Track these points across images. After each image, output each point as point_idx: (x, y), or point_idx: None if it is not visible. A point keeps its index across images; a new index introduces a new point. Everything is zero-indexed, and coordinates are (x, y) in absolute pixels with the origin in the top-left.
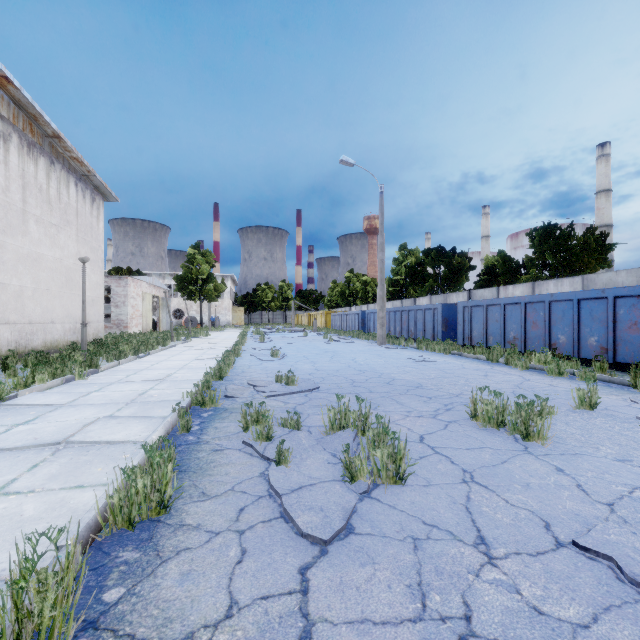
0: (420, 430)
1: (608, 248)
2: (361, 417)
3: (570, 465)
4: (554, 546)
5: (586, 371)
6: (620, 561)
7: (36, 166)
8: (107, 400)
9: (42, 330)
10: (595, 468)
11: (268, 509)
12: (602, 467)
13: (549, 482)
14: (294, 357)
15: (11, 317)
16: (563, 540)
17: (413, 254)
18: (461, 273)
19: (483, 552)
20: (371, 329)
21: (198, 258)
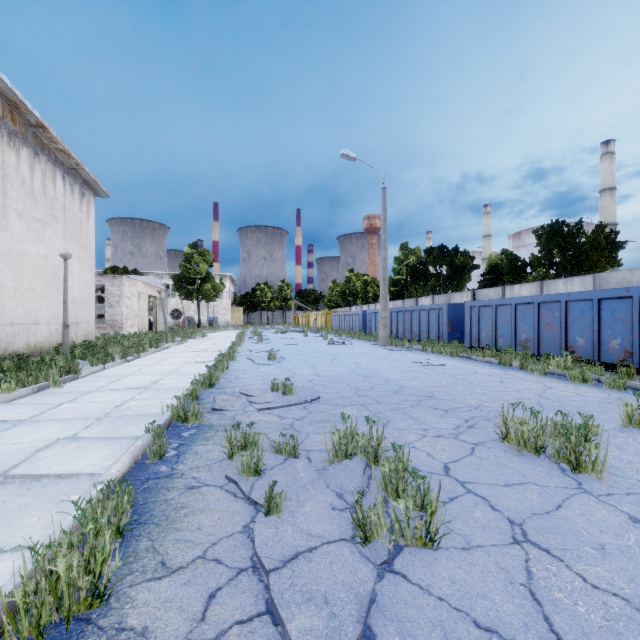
0: (443, 456)
1: (619, 246)
2: (371, 441)
3: None
4: None
5: (615, 378)
6: None
7: (18, 157)
8: (77, 414)
9: (25, 332)
10: None
11: (249, 596)
12: None
13: (630, 543)
14: (293, 360)
15: None
16: None
17: (414, 253)
18: (464, 272)
19: None
20: (372, 330)
21: (196, 257)
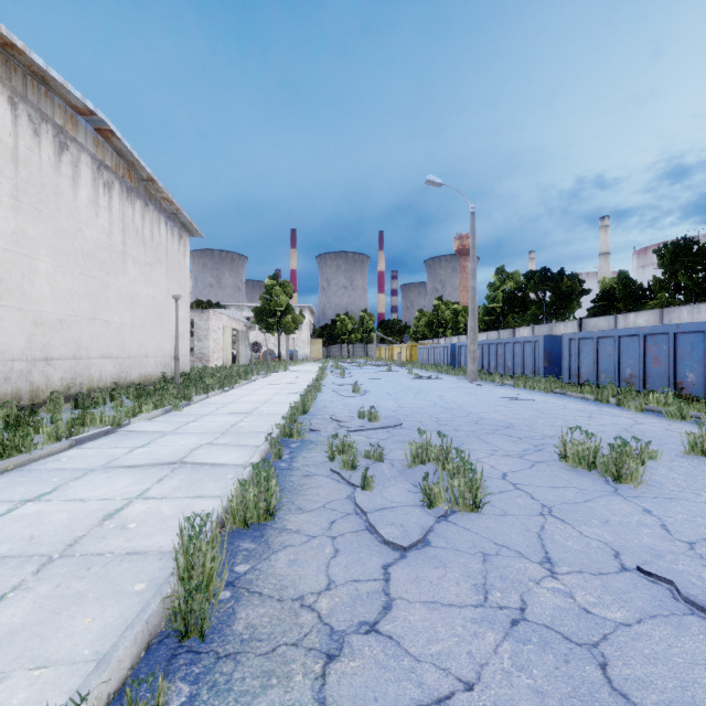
0: (504, 468)
1: None
2: (443, 452)
3: (660, 507)
4: (618, 570)
5: None
6: (679, 584)
7: (133, 209)
8: (204, 430)
9: (138, 364)
10: (688, 511)
11: (355, 523)
12: (696, 511)
13: (631, 520)
14: (376, 393)
15: (114, 352)
16: (629, 566)
17: (512, 278)
18: (571, 299)
19: (547, 568)
20: (462, 364)
21: (276, 289)
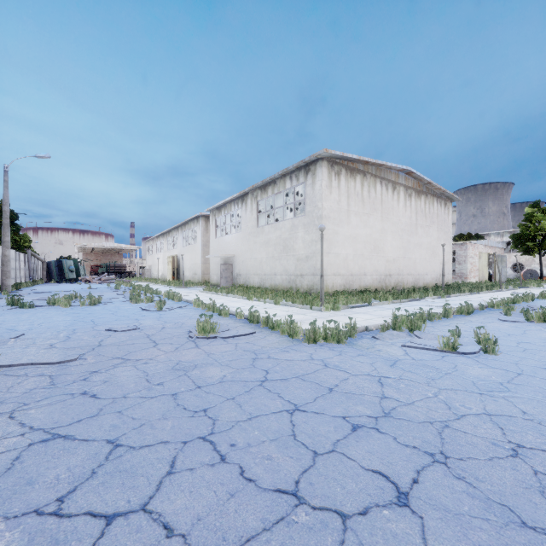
0: None
1: None
2: None
3: None
4: None
5: None
6: None
7: (420, 201)
8: (455, 303)
9: (422, 278)
10: None
11: (494, 319)
12: None
13: None
14: None
15: (412, 272)
16: None
17: None
18: None
19: (545, 328)
20: None
21: (536, 215)
